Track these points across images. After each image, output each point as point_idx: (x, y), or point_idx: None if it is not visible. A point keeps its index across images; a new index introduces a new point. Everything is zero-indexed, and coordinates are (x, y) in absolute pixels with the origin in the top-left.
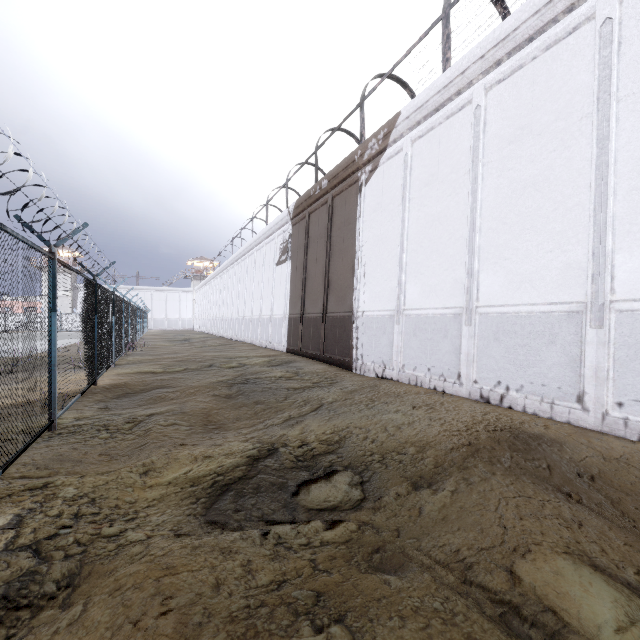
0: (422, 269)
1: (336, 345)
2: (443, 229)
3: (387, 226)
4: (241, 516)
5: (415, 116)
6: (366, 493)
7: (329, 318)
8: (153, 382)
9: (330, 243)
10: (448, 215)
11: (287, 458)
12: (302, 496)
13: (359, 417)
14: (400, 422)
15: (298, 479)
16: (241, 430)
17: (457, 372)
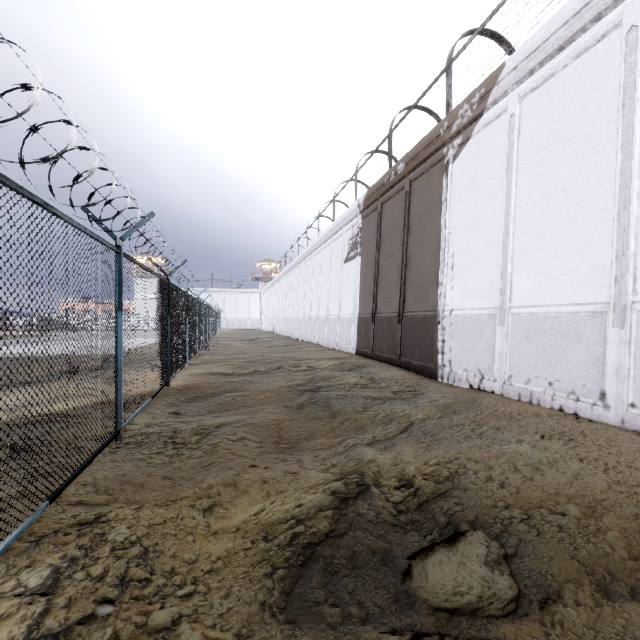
0: (537, 255)
1: (416, 348)
2: (571, 201)
3: (484, 207)
4: (336, 612)
5: (526, 64)
6: (519, 587)
7: (407, 318)
8: (223, 384)
9: (407, 234)
10: (580, 182)
11: (384, 504)
12: (418, 578)
13: (467, 446)
14: (534, 461)
15: (405, 543)
16: (318, 451)
17: (599, 390)
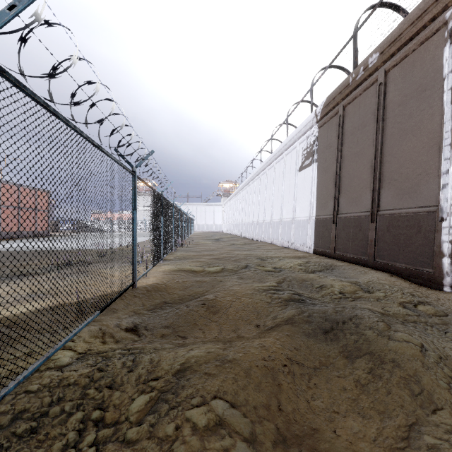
0: None
1: (400, 250)
2: None
3: None
4: None
5: None
6: None
7: (383, 216)
8: (192, 285)
9: (382, 127)
10: None
11: None
12: None
13: None
14: None
15: None
16: None
17: None
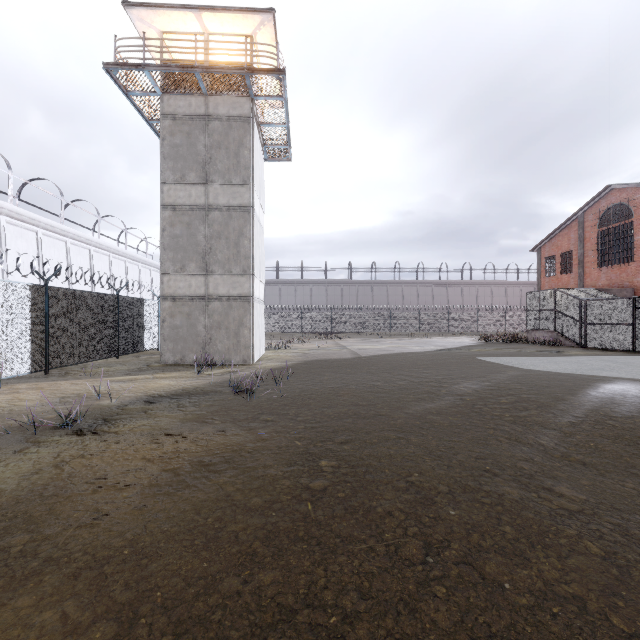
0: None
1: None
2: None
3: None
4: None
5: None
6: None
7: None
8: None
9: None
10: None
11: None
12: None
13: None
14: None
15: None
16: None
17: None
